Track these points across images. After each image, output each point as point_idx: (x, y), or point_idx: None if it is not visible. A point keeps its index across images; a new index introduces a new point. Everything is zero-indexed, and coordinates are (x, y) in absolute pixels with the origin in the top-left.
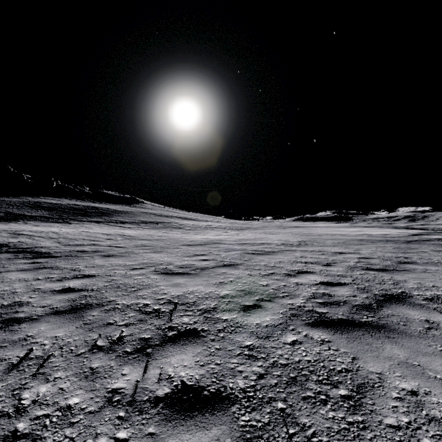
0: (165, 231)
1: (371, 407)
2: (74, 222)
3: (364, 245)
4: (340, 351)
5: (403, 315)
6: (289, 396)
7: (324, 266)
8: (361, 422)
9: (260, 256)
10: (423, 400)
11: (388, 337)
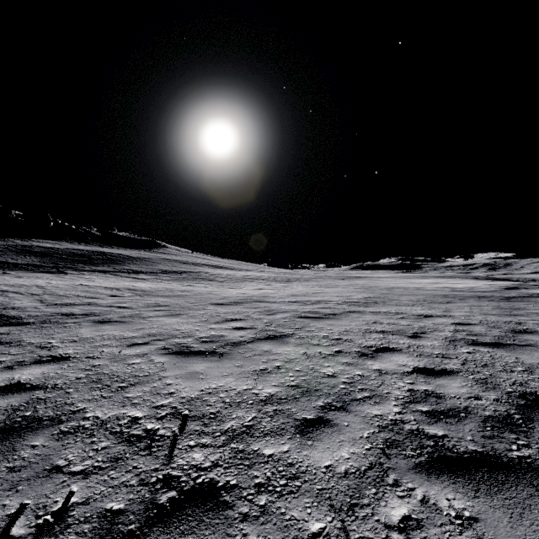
0: (190, 284)
1: None
2: (71, 272)
3: (452, 304)
4: None
5: None
6: None
7: (411, 339)
8: None
9: (317, 322)
10: None
11: None
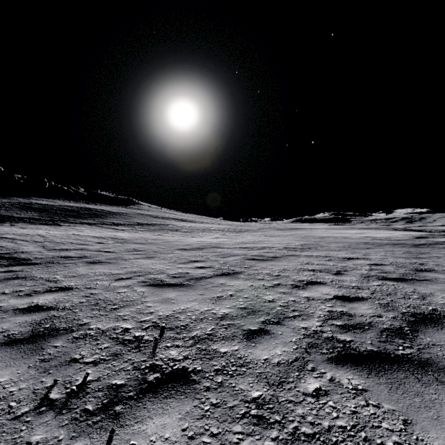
0: (160, 234)
1: None
2: (64, 224)
3: (371, 249)
4: (383, 408)
5: None
6: None
7: (334, 275)
8: None
9: (262, 263)
10: None
11: (440, 381)
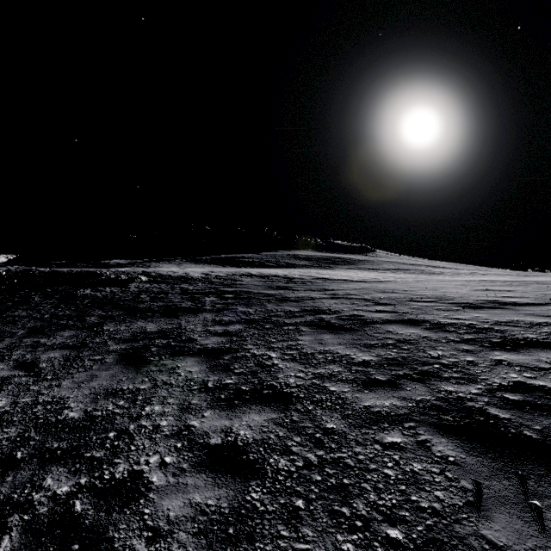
0: (425, 275)
1: None
2: (335, 269)
3: None
4: None
5: None
6: None
7: None
8: None
9: None
10: None
11: None
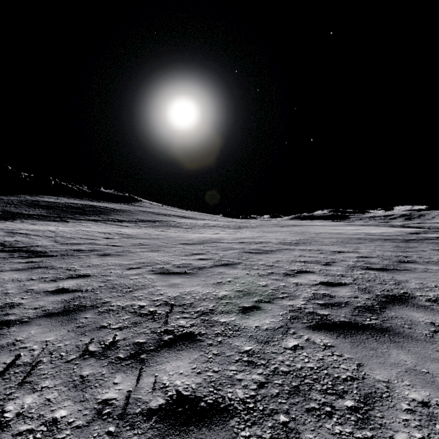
0: (163, 230)
1: (380, 420)
2: (71, 221)
3: (362, 244)
4: (344, 356)
5: (407, 318)
6: (291, 408)
7: (323, 266)
8: (370, 438)
9: (258, 255)
10: (436, 412)
11: (393, 341)
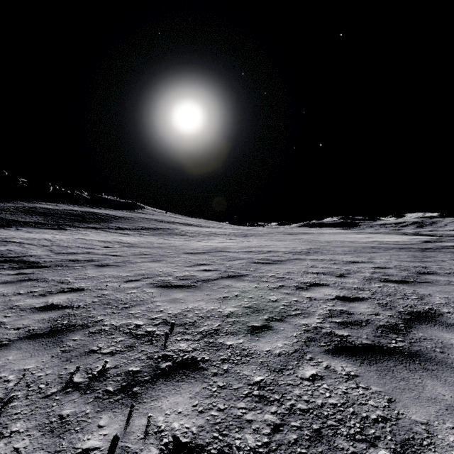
0: (166, 238)
1: None
2: (70, 229)
3: (377, 253)
4: (371, 389)
5: (438, 339)
6: None
7: (338, 278)
8: None
9: (267, 266)
10: None
11: (426, 369)
